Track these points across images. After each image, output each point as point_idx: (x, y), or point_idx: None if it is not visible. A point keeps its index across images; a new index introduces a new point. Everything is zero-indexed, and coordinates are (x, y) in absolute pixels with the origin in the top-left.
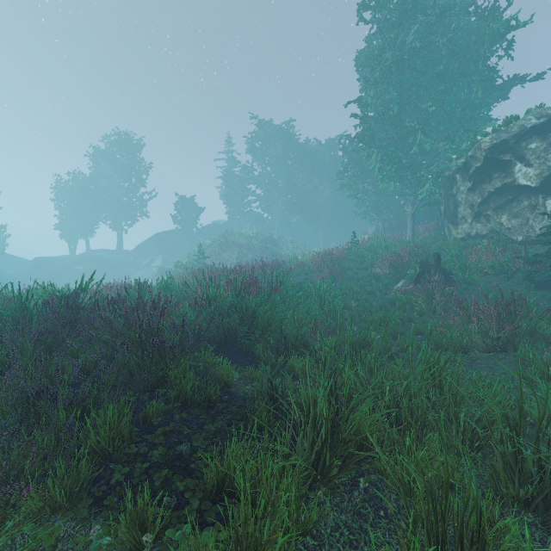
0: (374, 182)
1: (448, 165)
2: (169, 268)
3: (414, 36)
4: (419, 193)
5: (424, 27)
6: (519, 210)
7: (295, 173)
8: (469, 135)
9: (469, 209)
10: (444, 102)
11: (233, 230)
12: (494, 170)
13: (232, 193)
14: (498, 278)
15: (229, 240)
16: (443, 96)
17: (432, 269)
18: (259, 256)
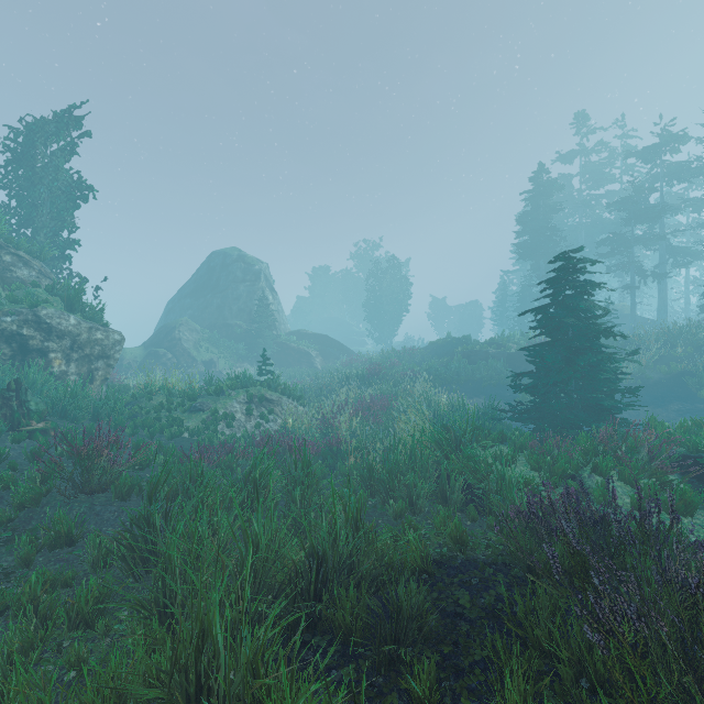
0: None
1: None
2: None
3: None
4: None
5: None
6: None
7: None
8: None
9: None
10: None
11: None
12: None
13: None
14: None
15: None
16: None
17: None
18: None
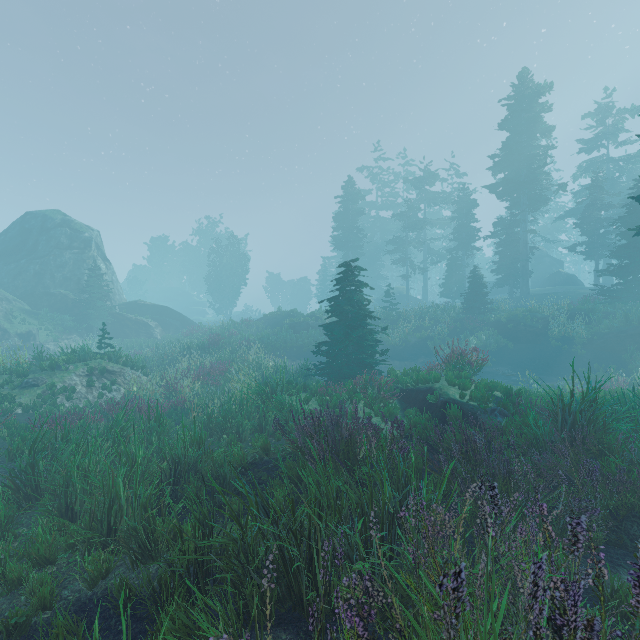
0: None
1: None
2: None
3: None
4: None
5: None
6: None
7: None
8: None
9: None
10: None
11: None
12: None
13: None
14: None
15: None
16: None
17: None
18: None
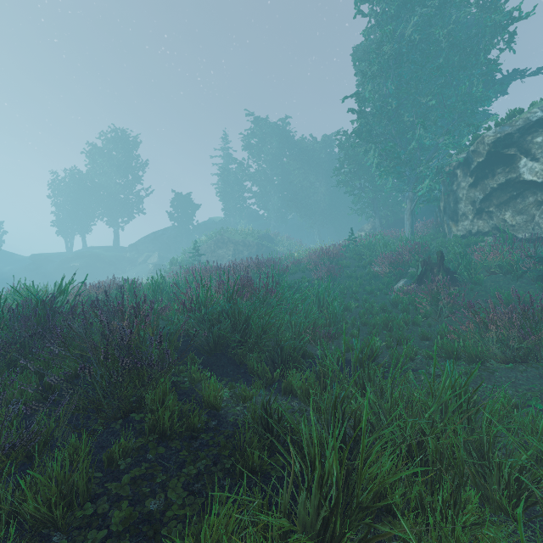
0: (370, 179)
1: (446, 161)
2: (165, 264)
3: (413, 29)
4: (419, 189)
5: (423, 20)
6: (524, 206)
7: (291, 170)
8: (470, 130)
9: (470, 206)
10: (444, 96)
11: (229, 227)
12: (497, 165)
13: (228, 190)
14: (506, 278)
15: (225, 237)
16: (443, 90)
17: (435, 268)
18: (255, 253)
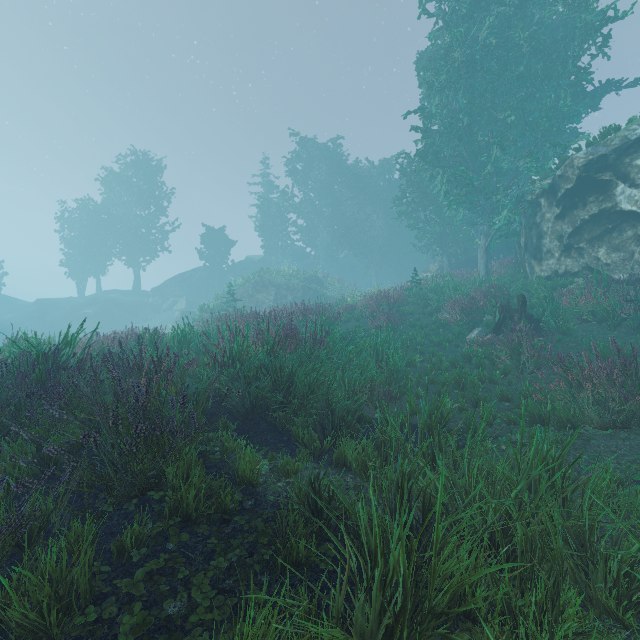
0: (437, 210)
1: (527, 189)
2: (194, 312)
3: (488, 32)
4: (495, 221)
5: (501, 21)
6: (621, 242)
7: (343, 200)
8: (556, 151)
9: (557, 241)
10: (525, 112)
11: (270, 267)
12: (589, 193)
13: (269, 223)
14: (601, 327)
15: (265, 279)
16: (524, 104)
17: (516, 315)
18: (301, 298)
